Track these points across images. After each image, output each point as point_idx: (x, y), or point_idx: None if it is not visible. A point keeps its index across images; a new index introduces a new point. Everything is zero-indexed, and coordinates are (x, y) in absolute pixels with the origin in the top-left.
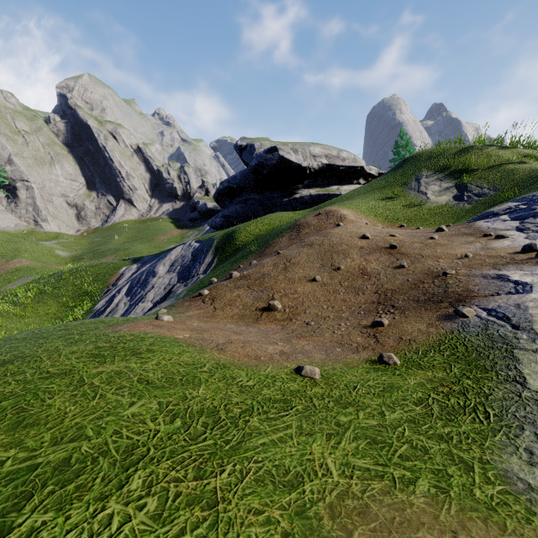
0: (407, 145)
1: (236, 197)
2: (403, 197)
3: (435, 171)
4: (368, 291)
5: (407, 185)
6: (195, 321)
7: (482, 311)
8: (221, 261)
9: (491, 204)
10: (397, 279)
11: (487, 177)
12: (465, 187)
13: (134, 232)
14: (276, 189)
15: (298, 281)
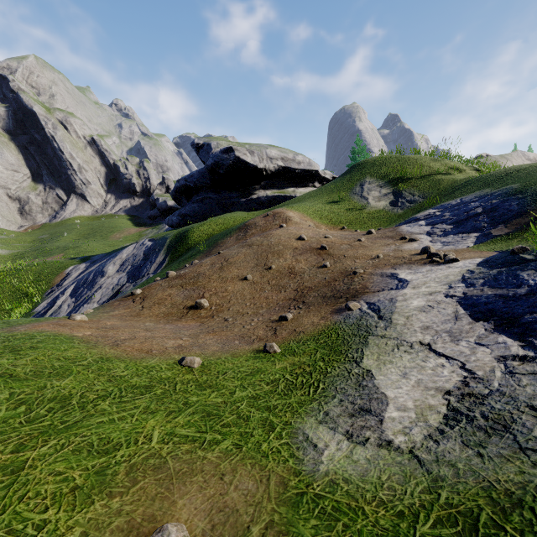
0: (362, 152)
1: (194, 195)
2: (348, 202)
3: (377, 178)
4: (290, 289)
5: (352, 190)
6: (114, 320)
7: (365, 305)
8: (172, 261)
9: (418, 210)
10: (317, 278)
11: (419, 186)
12: (400, 194)
13: (86, 229)
14: (233, 189)
15: (231, 280)
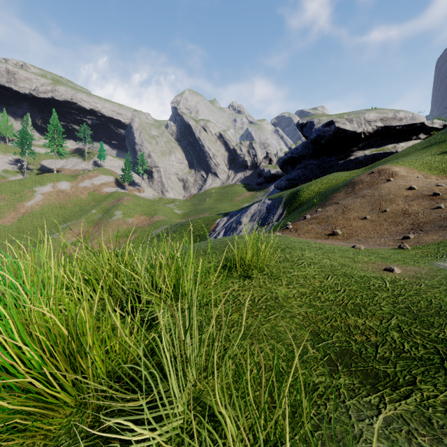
0: None
1: (297, 163)
2: None
3: None
4: (406, 223)
5: None
6: None
7: None
8: (289, 212)
9: None
10: (431, 216)
11: None
12: None
13: (218, 195)
14: (332, 154)
15: (353, 219)
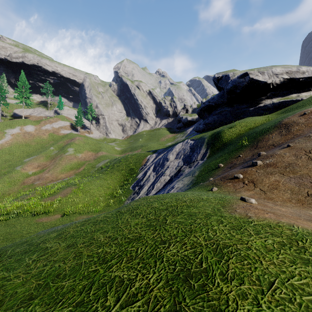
0: None
1: (213, 111)
2: None
3: None
4: None
5: None
6: (269, 204)
7: None
8: (213, 152)
9: None
10: None
11: None
12: None
13: (148, 136)
14: (243, 102)
15: None
